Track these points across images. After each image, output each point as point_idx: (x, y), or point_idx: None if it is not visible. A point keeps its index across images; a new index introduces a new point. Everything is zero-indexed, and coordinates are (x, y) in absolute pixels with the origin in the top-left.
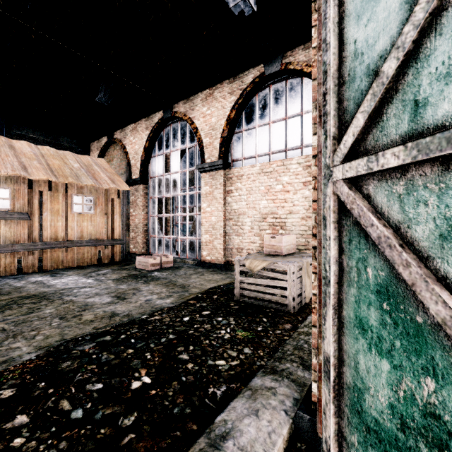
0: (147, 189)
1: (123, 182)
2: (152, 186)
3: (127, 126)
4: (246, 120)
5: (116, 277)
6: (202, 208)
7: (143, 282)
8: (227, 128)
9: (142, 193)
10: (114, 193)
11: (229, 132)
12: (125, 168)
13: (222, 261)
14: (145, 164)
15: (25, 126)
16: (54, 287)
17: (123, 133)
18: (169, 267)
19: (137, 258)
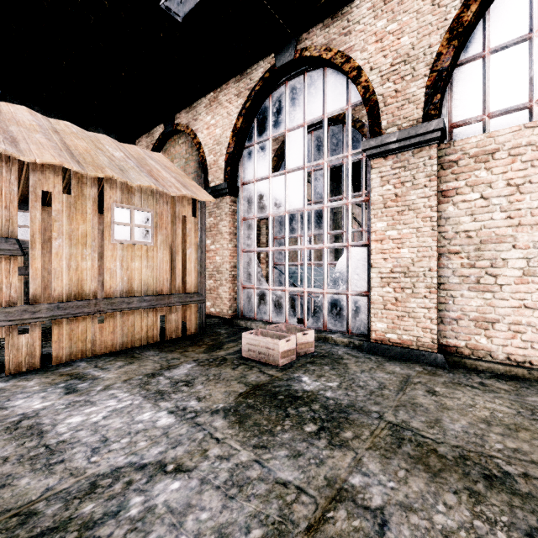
0: (237, 204)
1: (200, 188)
2: (245, 199)
3: (200, 98)
4: (494, 28)
5: (225, 402)
6: (373, 232)
7: (322, 436)
8: (452, 47)
9: (228, 211)
10: (186, 206)
11: (452, 59)
12: (194, 172)
13: (435, 347)
14: (233, 159)
15: (34, 106)
16: (66, 461)
17: (193, 112)
18: (312, 355)
19: (245, 335)
